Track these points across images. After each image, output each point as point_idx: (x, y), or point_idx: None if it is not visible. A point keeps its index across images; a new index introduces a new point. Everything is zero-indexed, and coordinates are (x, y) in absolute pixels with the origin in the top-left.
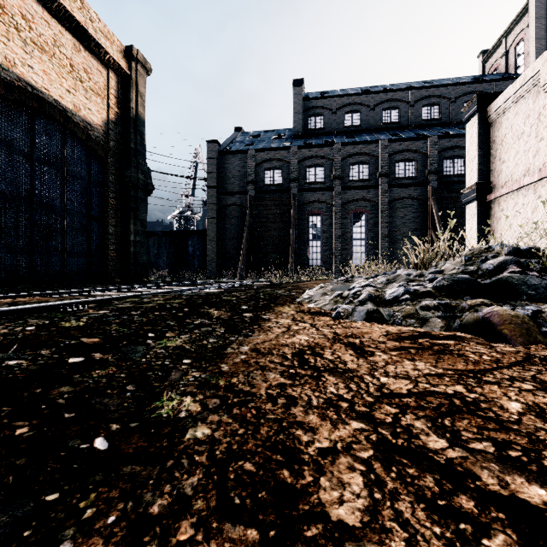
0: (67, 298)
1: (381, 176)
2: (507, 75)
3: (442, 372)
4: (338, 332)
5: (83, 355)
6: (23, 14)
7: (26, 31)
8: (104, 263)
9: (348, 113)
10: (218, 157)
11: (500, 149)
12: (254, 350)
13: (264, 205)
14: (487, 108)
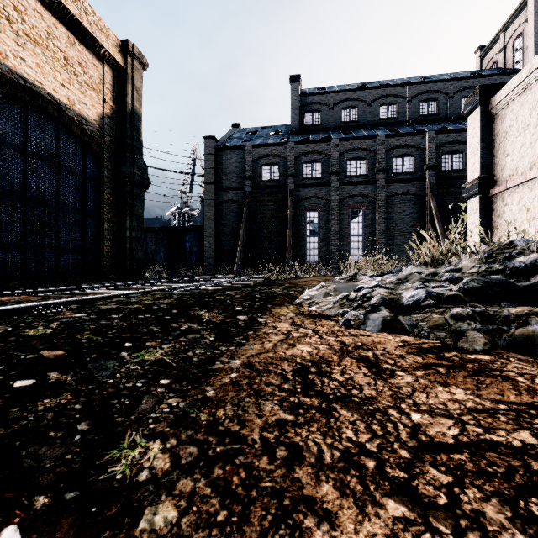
0: (52, 297)
1: (379, 171)
2: (505, 70)
3: (491, 406)
4: (346, 342)
5: (35, 376)
6: (15, 5)
7: (18, 22)
8: (100, 259)
9: (345, 108)
10: (215, 153)
11: (504, 141)
12: (247, 366)
13: (261, 201)
14: (490, 100)
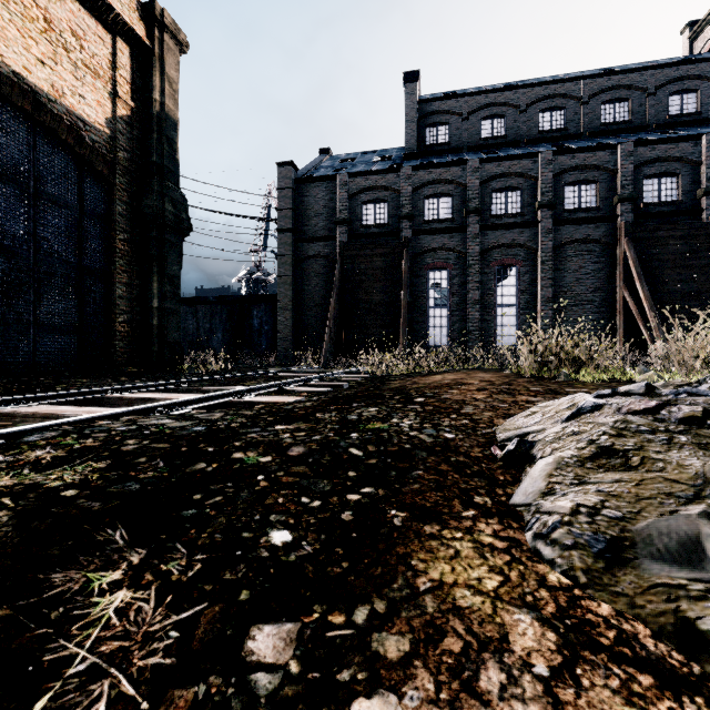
0: None
1: (542, 207)
2: None
3: None
4: None
5: None
6: None
7: None
8: (110, 343)
9: (486, 119)
10: (294, 187)
11: None
12: None
13: (361, 256)
14: None
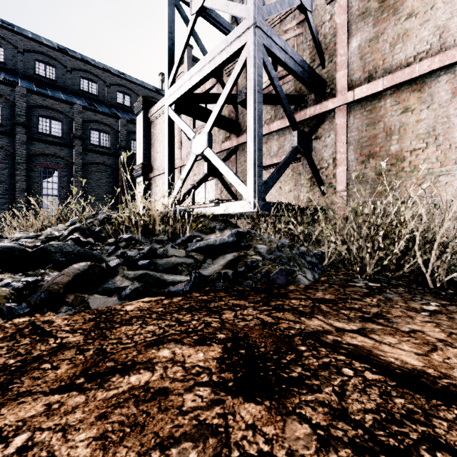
0: None
1: (76, 138)
2: None
3: None
4: None
5: None
6: None
7: None
8: None
9: (40, 61)
10: None
11: (156, 142)
12: None
13: None
14: (149, 110)
